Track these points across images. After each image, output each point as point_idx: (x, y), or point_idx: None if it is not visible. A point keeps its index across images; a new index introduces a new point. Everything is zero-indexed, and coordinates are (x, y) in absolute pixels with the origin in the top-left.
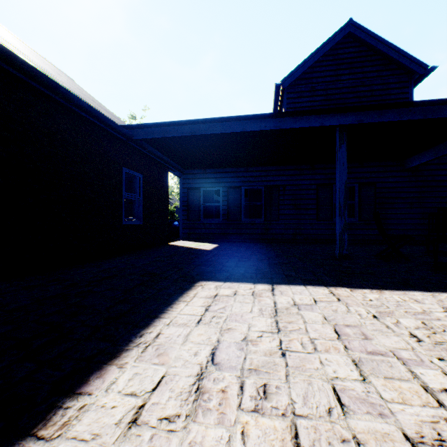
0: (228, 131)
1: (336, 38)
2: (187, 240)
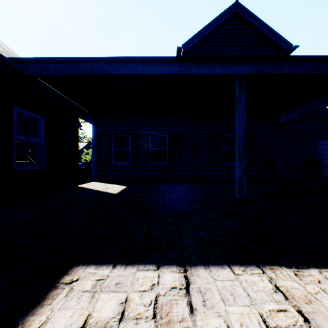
0: (131, 73)
1: (225, 15)
2: (99, 181)
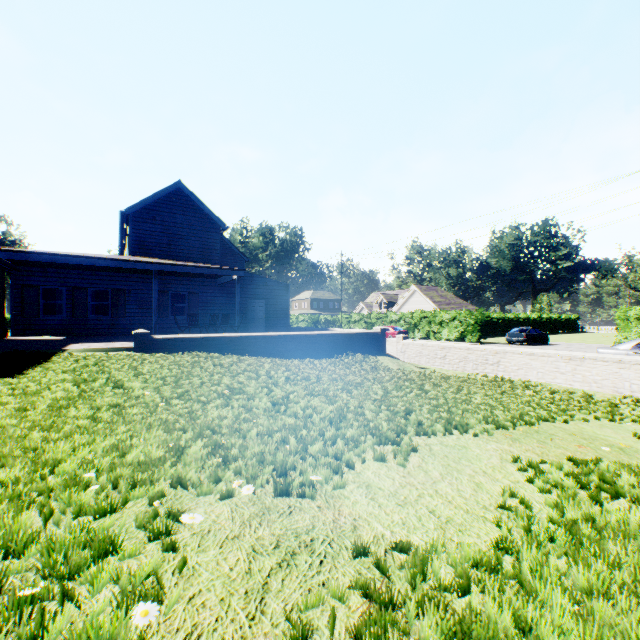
0: (82, 264)
1: (170, 189)
2: (22, 336)
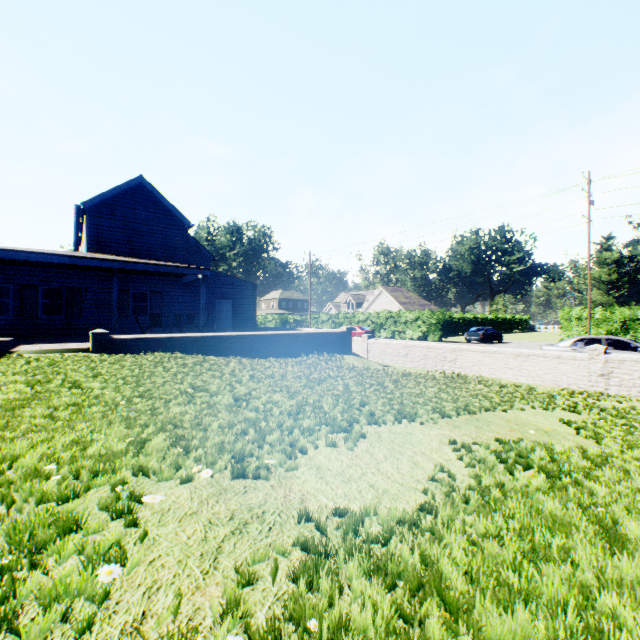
0: (32, 260)
1: (131, 184)
2: None
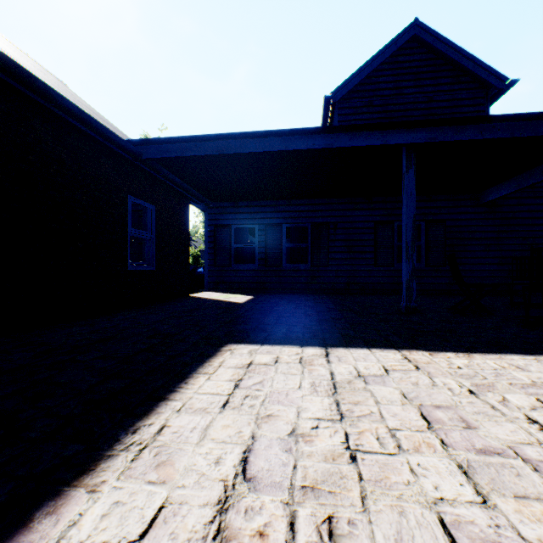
0: (265, 150)
1: (398, 42)
2: (214, 291)
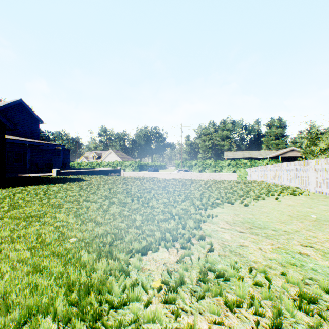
0: None
1: (16, 102)
2: None
